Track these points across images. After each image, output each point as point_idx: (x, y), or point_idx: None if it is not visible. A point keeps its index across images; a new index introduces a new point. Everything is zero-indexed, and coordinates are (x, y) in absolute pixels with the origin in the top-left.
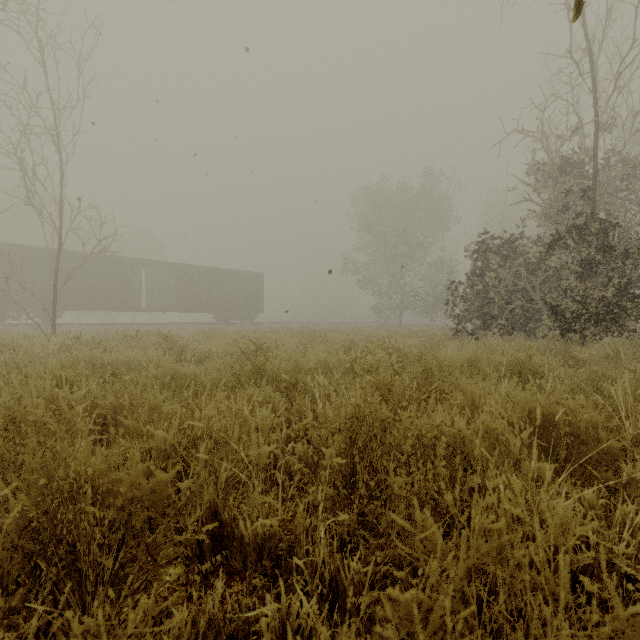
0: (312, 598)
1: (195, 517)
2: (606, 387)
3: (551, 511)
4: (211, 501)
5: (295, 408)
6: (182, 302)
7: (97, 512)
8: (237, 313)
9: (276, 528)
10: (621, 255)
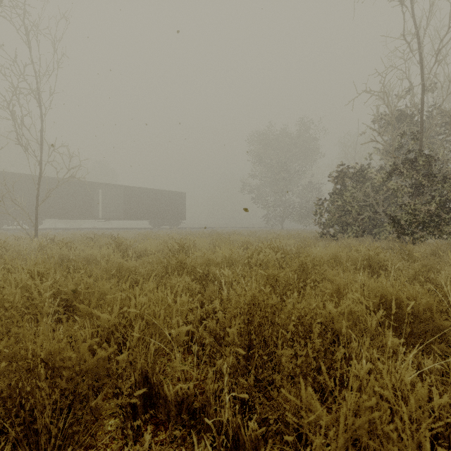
0: (219, 450)
1: (129, 385)
2: (433, 276)
3: (404, 380)
4: (142, 369)
5: (207, 293)
6: (128, 213)
7: (47, 388)
8: (167, 221)
9: (192, 390)
10: (441, 180)
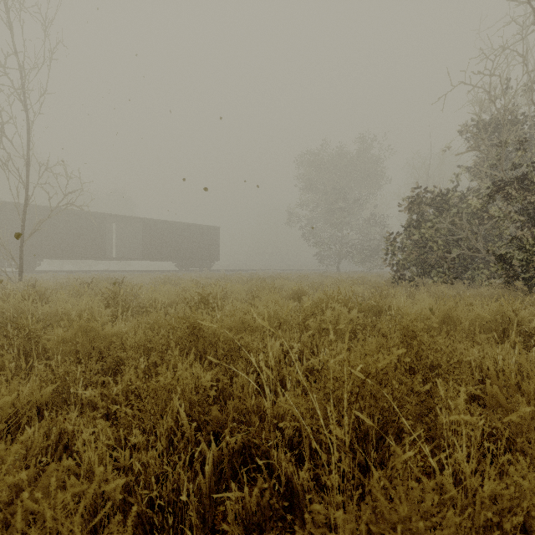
0: None
1: None
2: None
3: None
4: None
5: (232, 404)
6: (148, 252)
7: None
8: (196, 261)
9: None
10: None
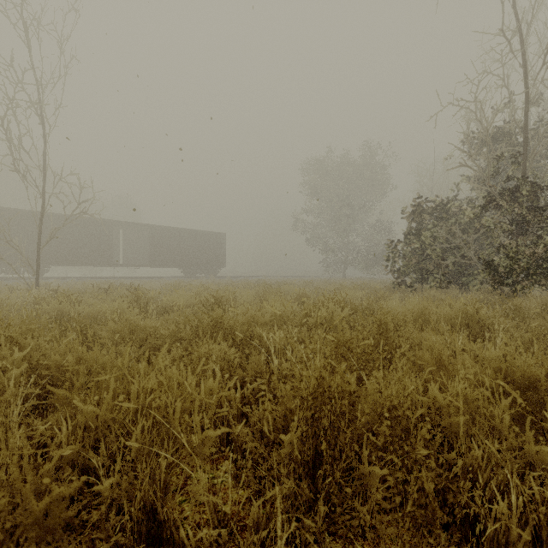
0: None
1: (110, 544)
2: None
3: None
4: (144, 499)
5: (250, 366)
6: (154, 258)
7: None
8: (202, 268)
9: (223, 538)
10: None
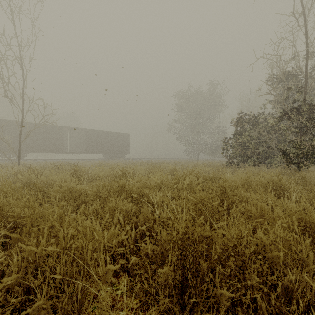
0: None
1: None
2: None
3: None
4: (63, 314)
5: (141, 215)
6: (88, 148)
7: None
8: (116, 154)
9: None
10: None
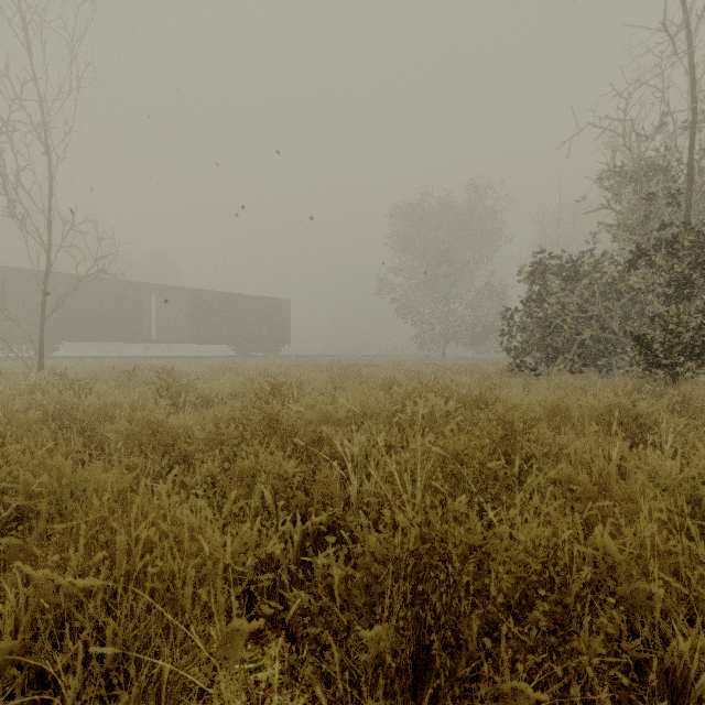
0: None
1: None
2: None
3: None
4: None
5: (316, 488)
6: (197, 332)
7: None
8: (260, 345)
9: None
10: None
